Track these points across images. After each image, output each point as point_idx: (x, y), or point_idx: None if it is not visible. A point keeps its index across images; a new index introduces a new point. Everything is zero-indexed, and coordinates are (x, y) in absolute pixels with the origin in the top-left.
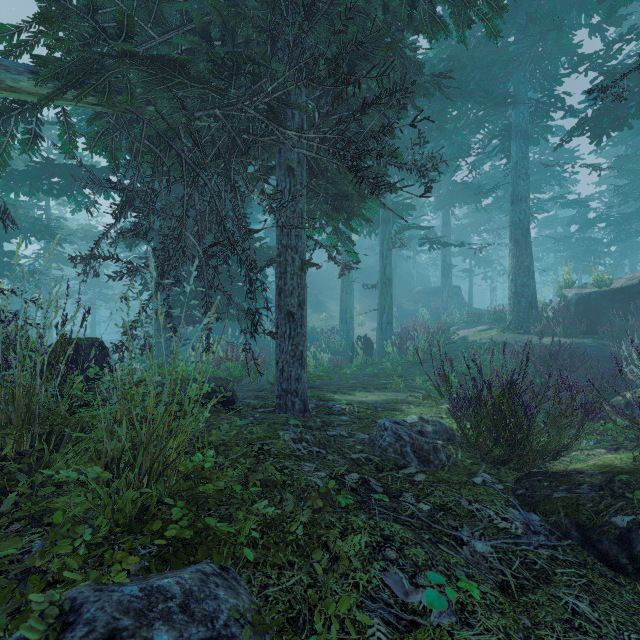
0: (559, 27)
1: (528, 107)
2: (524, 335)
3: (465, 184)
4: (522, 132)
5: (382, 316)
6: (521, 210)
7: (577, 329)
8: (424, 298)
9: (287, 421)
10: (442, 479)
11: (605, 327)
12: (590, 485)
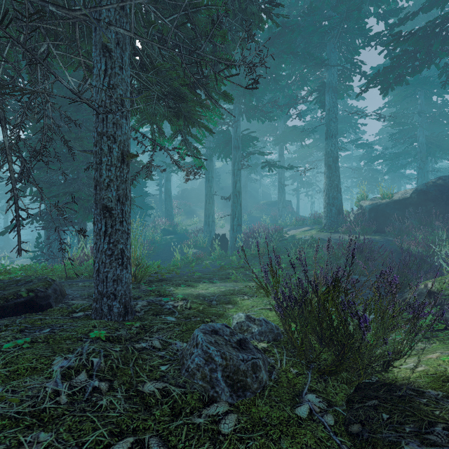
0: (359, 9)
1: (337, 70)
2: (334, 234)
3: (294, 127)
4: (333, 88)
5: (234, 220)
6: (332, 144)
7: (370, 229)
8: (267, 208)
9: (88, 334)
10: (258, 419)
11: (389, 227)
12: (447, 428)
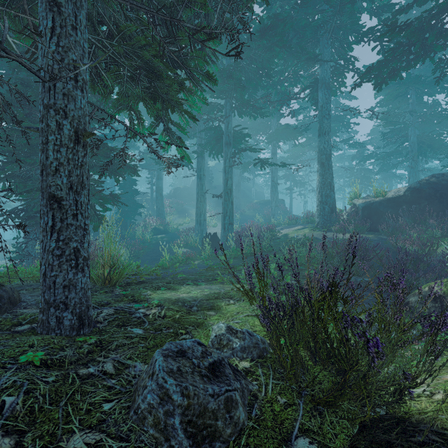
0: (352, 3)
1: (330, 66)
2: (327, 232)
3: (287, 125)
4: (326, 84)
5: (225, 218)
6: (325, 141)
7: (364, 227)
8: (260, 207)
9: (18, 357)
10: None
11: (383, 226)
12: None
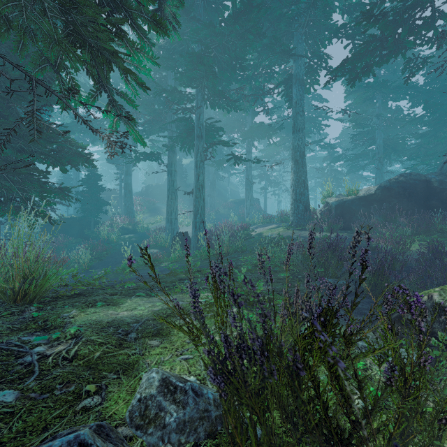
0: None
1: (304, 62)
2: (301, 231)
3: (261, 122)
4: (300, 80)
5: (196, 216)
6: (299, 138)
7: (337, 226)
8: (235, 206)
9: None
10: None
11: (356, 224)
12: None
